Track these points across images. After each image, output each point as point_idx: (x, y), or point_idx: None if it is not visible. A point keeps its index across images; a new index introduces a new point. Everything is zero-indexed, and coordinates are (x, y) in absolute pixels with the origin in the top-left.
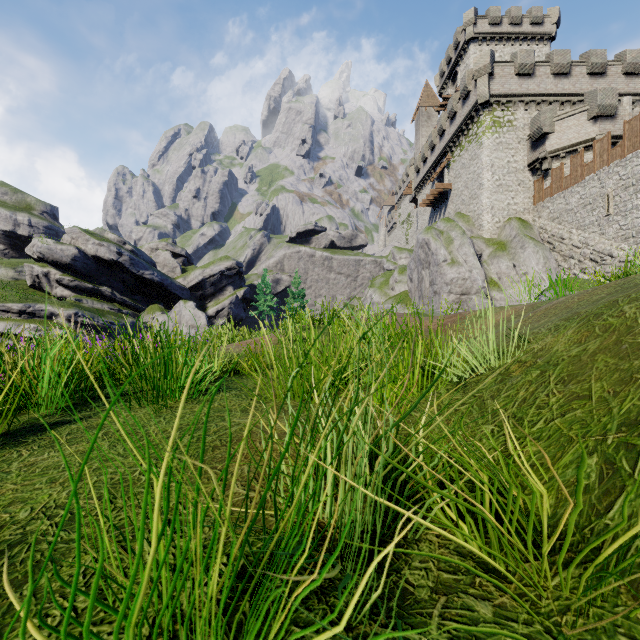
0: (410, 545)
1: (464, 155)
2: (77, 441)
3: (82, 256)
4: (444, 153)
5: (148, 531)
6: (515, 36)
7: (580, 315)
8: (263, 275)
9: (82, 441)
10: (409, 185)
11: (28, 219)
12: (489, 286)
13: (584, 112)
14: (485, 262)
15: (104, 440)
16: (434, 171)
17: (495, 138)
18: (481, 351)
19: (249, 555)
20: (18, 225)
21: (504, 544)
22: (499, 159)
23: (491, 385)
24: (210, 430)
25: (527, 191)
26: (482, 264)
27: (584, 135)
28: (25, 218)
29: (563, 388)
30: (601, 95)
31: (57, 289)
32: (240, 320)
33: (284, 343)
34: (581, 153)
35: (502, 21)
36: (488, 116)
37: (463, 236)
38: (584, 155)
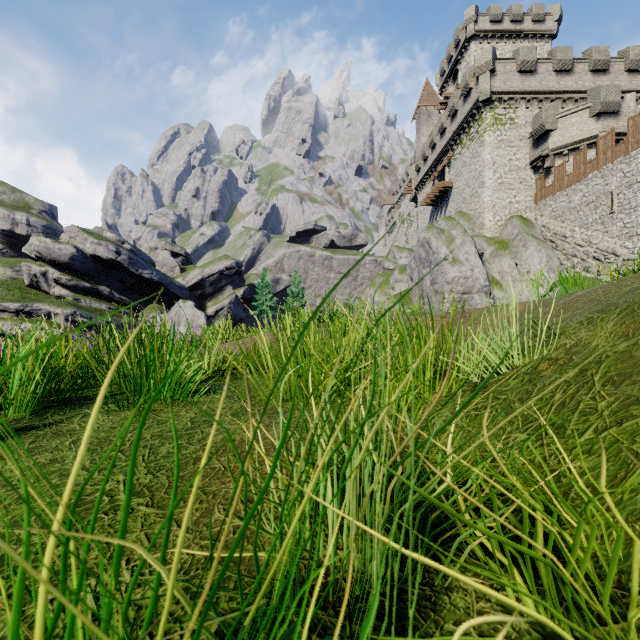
0: (439, 596)
1: (465, 153)
2: (40, 451)
3: (80, 255)
4: (445, 151)
5: (98, 576)
6: (516, 34)
7: (619, 306)
8: (263, 274)
9: (45, 451)
10: (409, 184)
11: (26, 218)
12: (491, 285)
13: (587, 109)
14: (487, 261)
15: (71, 450)
16: (435, 170)
17: (497, 136)
18: (502, 347)
19: (226, 614)
20: (16, 224)
21: (564, 597)
22: (501, 157)
23: (517, 386)
24: (194, 438)
25: (529, 189)
26: (484, 263)
27: (587, 132)
28: (23, 217)
29: (614, 390)
30: (604, 92)
31: (55, 288)
32: (239, 320)
33: (280, 339)
34: (584, 150)
35: (503, 19)
36: (490, 113)
37: (464, 235)
38: (587, 152)
